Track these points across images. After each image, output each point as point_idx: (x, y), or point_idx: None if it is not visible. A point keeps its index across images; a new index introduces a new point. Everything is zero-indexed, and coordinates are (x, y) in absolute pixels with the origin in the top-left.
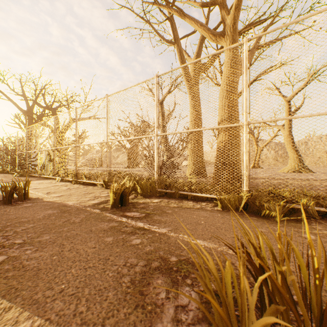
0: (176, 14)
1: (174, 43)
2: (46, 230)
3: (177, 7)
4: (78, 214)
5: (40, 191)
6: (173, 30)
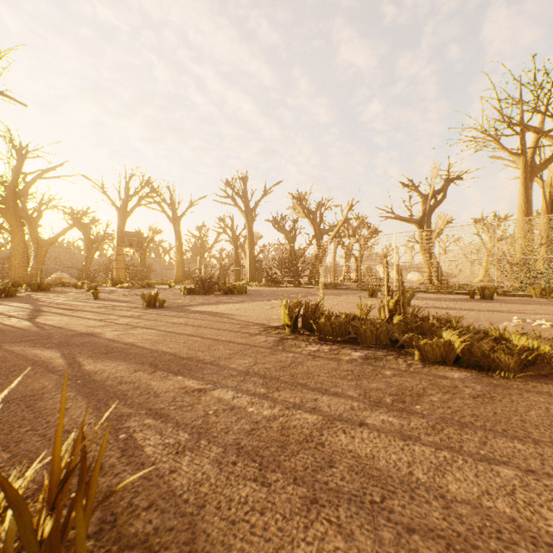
0: (534, 133)
1: (520, 154)
2: None
3: (541, 131)
4: None
5: (454, 297)
6: (522, 144)
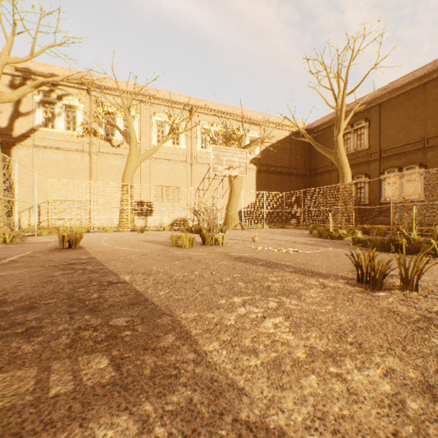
0: None
1: None
2: (48, 262)
3: None
4: (2, 268)
5: None
6: None
